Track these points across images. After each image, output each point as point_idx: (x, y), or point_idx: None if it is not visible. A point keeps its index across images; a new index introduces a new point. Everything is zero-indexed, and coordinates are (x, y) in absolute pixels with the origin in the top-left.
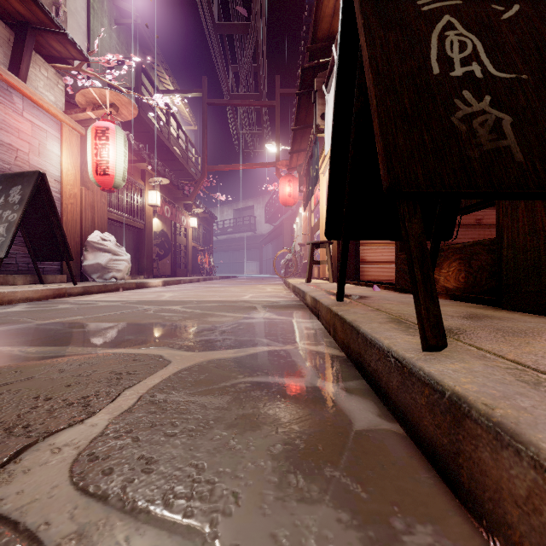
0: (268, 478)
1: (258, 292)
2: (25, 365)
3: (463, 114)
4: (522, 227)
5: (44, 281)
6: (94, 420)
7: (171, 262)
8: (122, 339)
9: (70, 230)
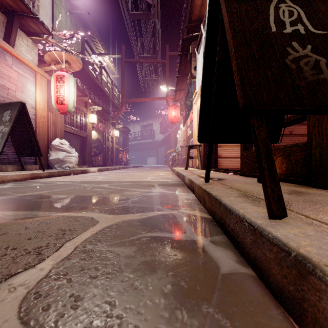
0: (161, 313)
1: (156, 175)
2: (3, 224)
3: (293, 57)
4: (325, 134)
5: (25, 169)
6: (42, 265)
7: (103, 157)
8: (69, 206)
9: (41, 138)
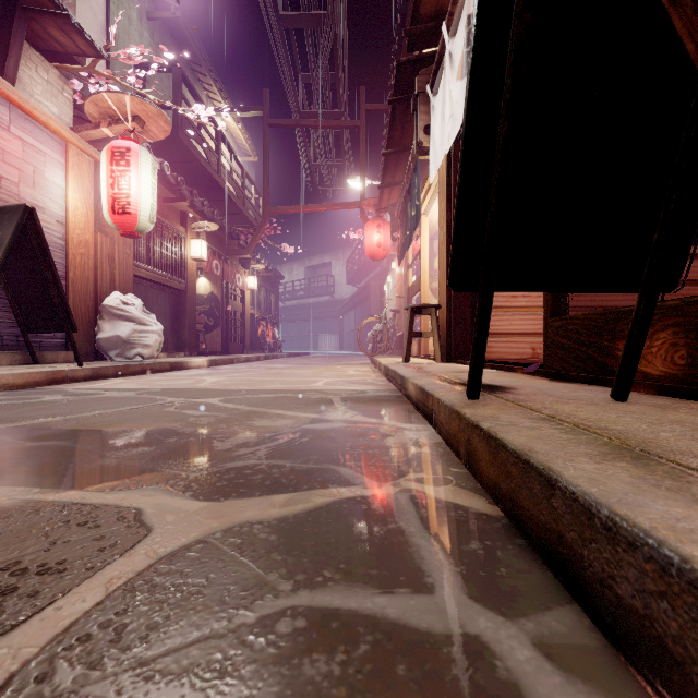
0: None
1: (337, 375)
2: None
3: None
4: None
5: (41, 361)
6: None
7: (222, 334)
8: (92, 467)
9: (79, 291)
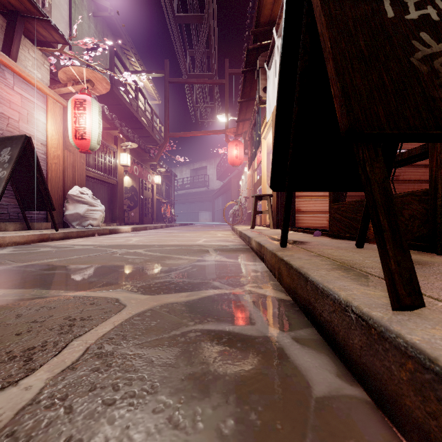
0: None
1: (211, 237)
2: None
3: (423, 55)
4: None
5: (32, 228)
6: (30, 380)
7: (139, 212)
8: (85, 282)
9: (54, 185)
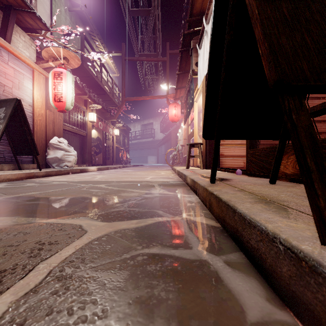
0: None
1: (156, 175)
2: None
3: None
4: None
5: (22, 168)
6: None
7: (103, 156)
8: (57, 211)
9: (39, 136)
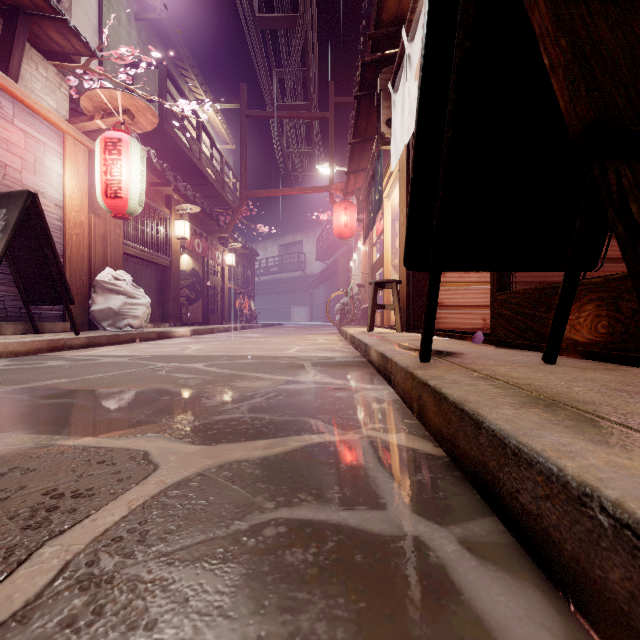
0: None
1: (308, 343)
2: None
3: None
4: None
5: (41, 331)
6: None
7: (203, 307)
8: (101, 419)
9: (75, 267)
